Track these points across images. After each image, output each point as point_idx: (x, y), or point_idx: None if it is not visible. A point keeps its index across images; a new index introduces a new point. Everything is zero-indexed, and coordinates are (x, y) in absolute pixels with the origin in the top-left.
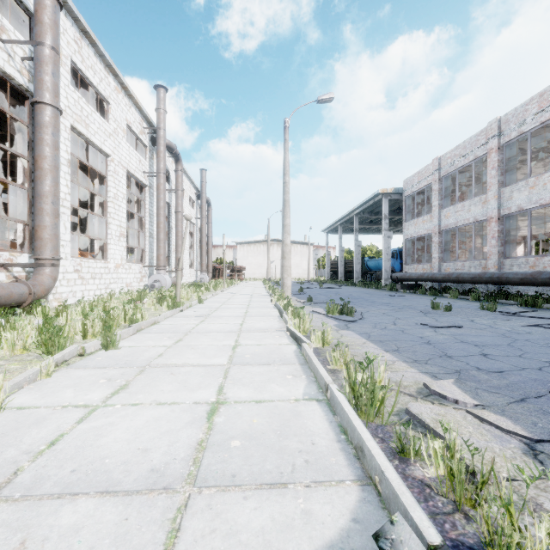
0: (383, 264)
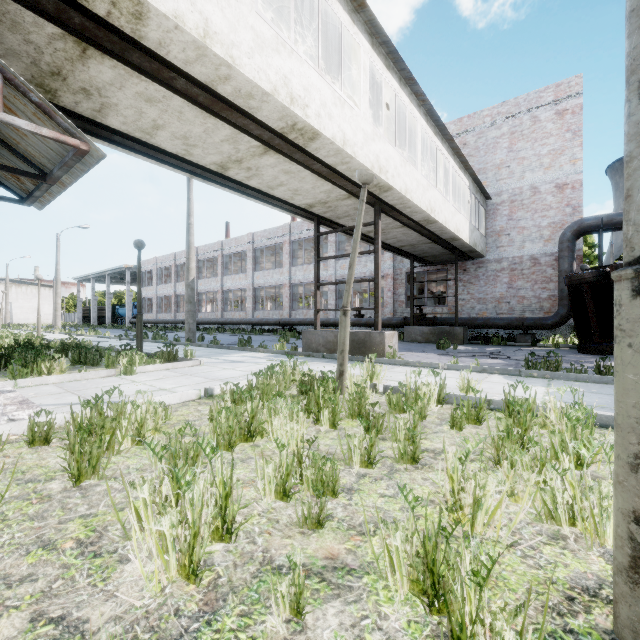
0: (127, 313)
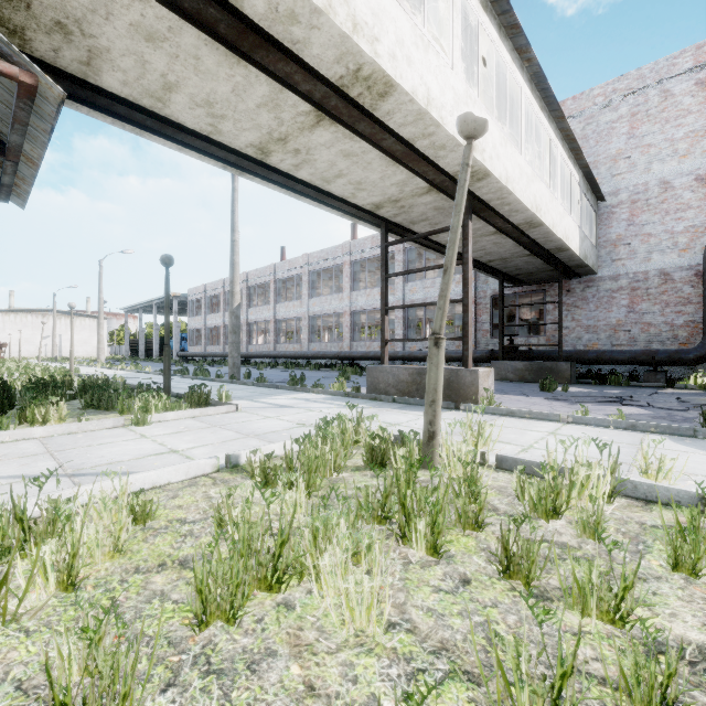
0: (174, 345)
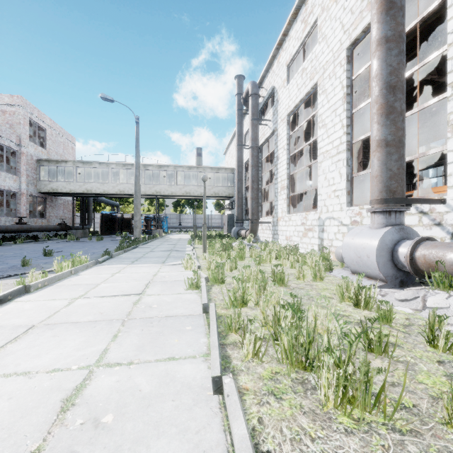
0: None
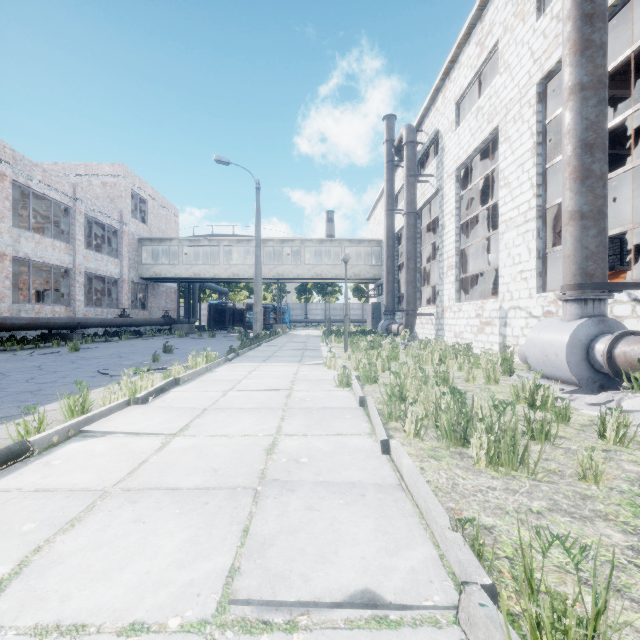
0: None
